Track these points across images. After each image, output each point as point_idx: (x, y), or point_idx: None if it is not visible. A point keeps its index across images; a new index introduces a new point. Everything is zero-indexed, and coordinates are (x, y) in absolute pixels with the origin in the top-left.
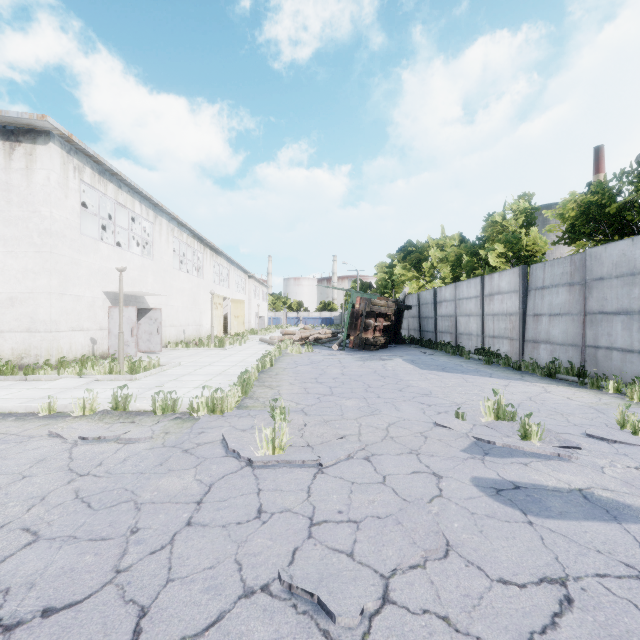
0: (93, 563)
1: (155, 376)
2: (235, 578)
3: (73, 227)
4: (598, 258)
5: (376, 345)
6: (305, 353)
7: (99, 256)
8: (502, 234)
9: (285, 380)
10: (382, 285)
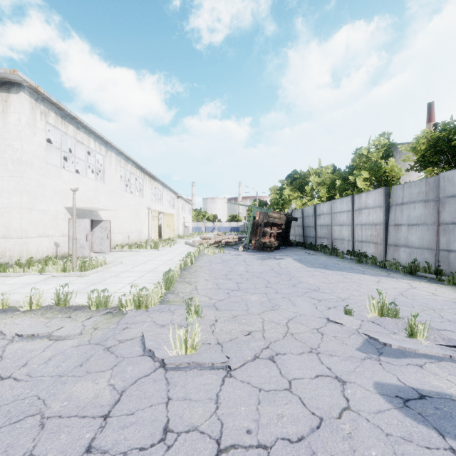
0: None
1: (100, 273)
2: None
3: (40, 157)
4: (450, 180)
5: (271, 247)
6: (218, 253)
7: (61, 180)
8: (367, 163)
9: (201, 276)
10: (275, 203)
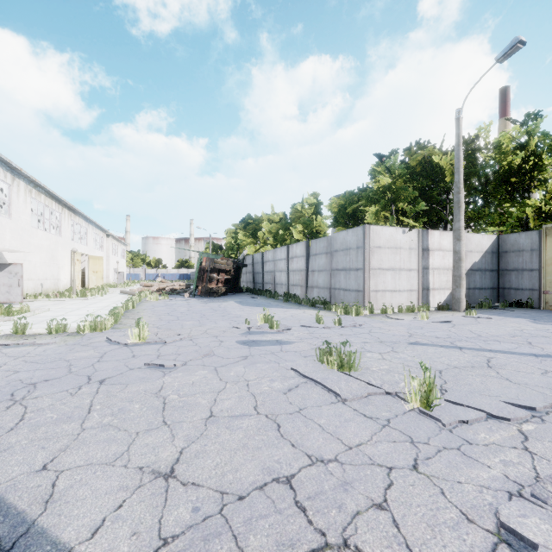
0: (57, 372)
1: (30, 318)
2: (126, 368)
3: None
4: (336, 239)
5: (218, 293)
6: (162, 300)
7: None
8: (301, 218)
9: (145, 315)
10: (229, 247)
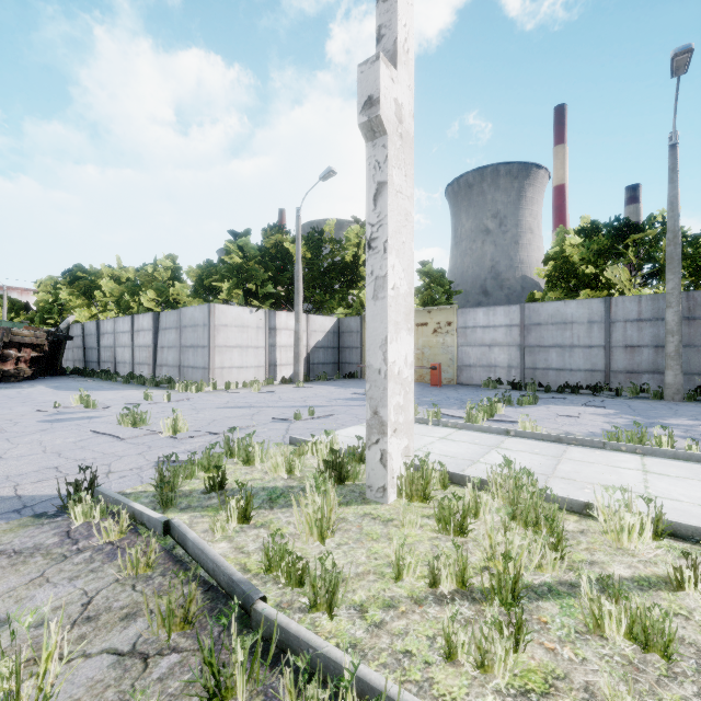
0: None
1: None
2: None
3: None
4: (185, 314)
5: (19, 376)
6: None
7: None
8: (154, 283)
9: None
10: (44, 308)
